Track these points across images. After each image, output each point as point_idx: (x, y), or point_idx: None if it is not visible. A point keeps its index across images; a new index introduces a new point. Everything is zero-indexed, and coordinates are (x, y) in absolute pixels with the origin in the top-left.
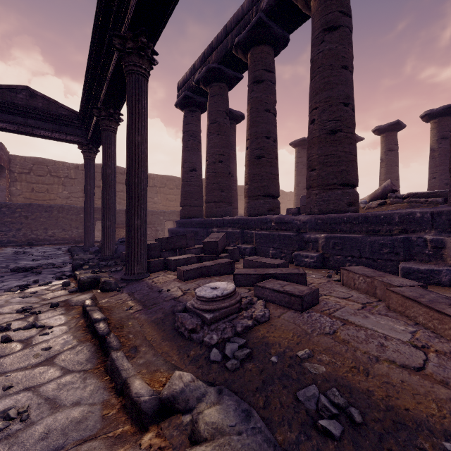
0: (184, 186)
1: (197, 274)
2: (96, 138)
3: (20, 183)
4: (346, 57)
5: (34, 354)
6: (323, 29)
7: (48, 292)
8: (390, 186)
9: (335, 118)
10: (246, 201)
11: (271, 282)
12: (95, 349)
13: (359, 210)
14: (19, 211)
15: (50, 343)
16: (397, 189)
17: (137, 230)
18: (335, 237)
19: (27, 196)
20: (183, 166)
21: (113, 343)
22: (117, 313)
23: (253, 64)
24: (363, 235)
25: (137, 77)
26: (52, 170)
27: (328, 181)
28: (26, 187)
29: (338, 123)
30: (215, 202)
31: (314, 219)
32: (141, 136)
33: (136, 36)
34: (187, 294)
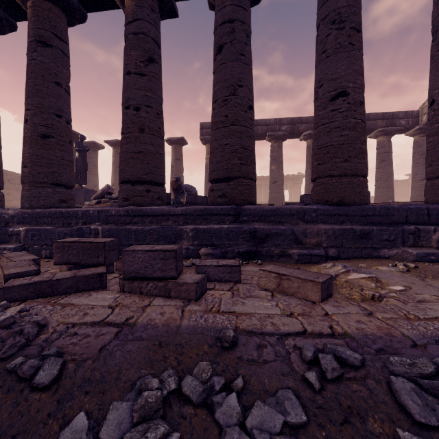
0: None
1: None
2: None
3: None
4: (59, 75)
5: None
6: (37, 40)
7: None
8: (107, 189)
9: (47, 124)
10: None
11: None
12: None
13: (84, 206)
14: None
15: None
16: (113, 192)
17: None
18: (33, 230)
19: None
20: None
21: None
22: None
23: None
24: (55, 227)
25: None
26: None
27: (39, 179)
28: None
29: (50, 130)
30: None
31: (22, 213)
32: None
33: None
34: None
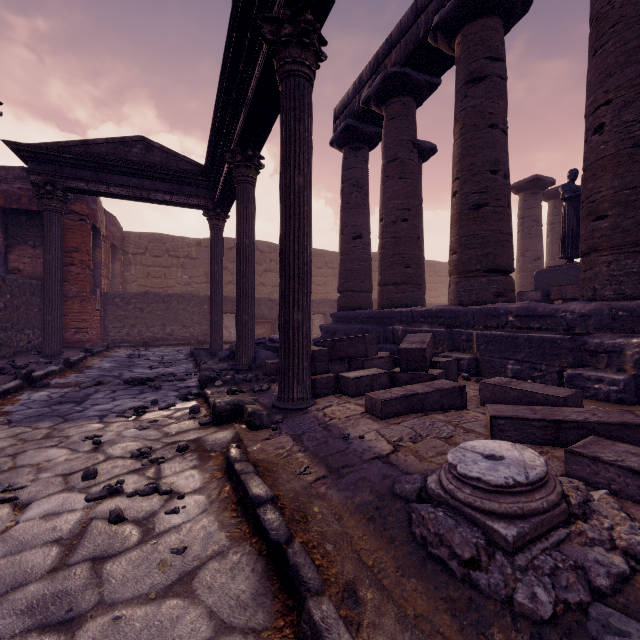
0: (345, 262)
1: (403, 408)
2: (225, 198)
3: (134, 267)
4: None
5: (160, 562)
6: None
7: (171, 422)
8: None
9: None
10: (454, 280)
11: (605, 447)
12: (263, 566)
13: None
14: (133, 301)
15: (183, 535)
16: None
17: (297, 329)
18: None
19: (142, 283)
20: (342, 232)
21: (305, 572)
22: (285, 479)
23: (466, 52)
24: None
25: (298, 81)
26: (170, 248)
27: (639, 236)
28: (141, 272)
29: None
30: (396, 284)
31: (608, 309)
32: (303, 176)
33: (296, 15)
34: (403, 451)
